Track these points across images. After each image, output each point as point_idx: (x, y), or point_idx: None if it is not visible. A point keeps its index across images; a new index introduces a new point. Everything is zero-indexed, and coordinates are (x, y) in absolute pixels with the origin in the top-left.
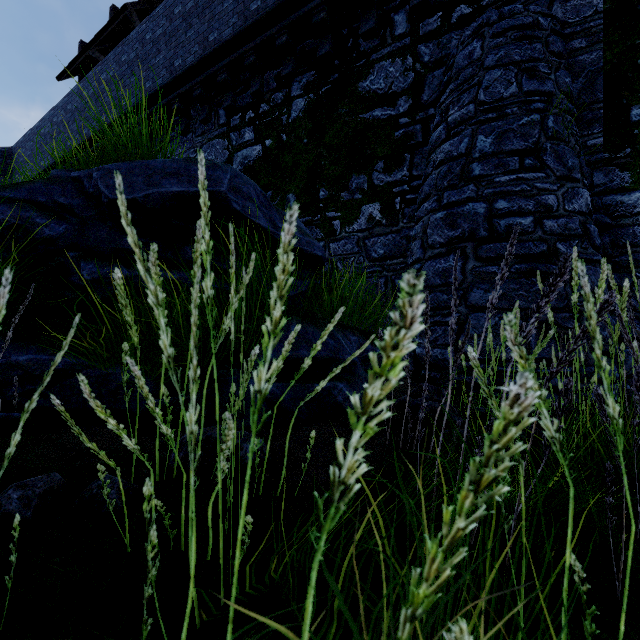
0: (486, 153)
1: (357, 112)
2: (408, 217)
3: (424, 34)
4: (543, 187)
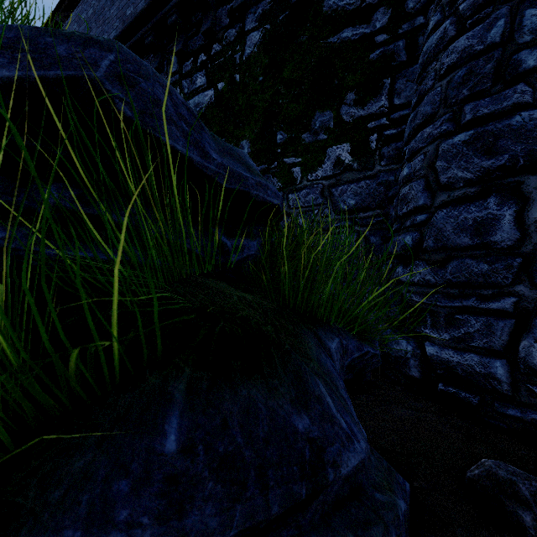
0: None
1: (321, 36)
2: (387, 158)
3: None
4: None
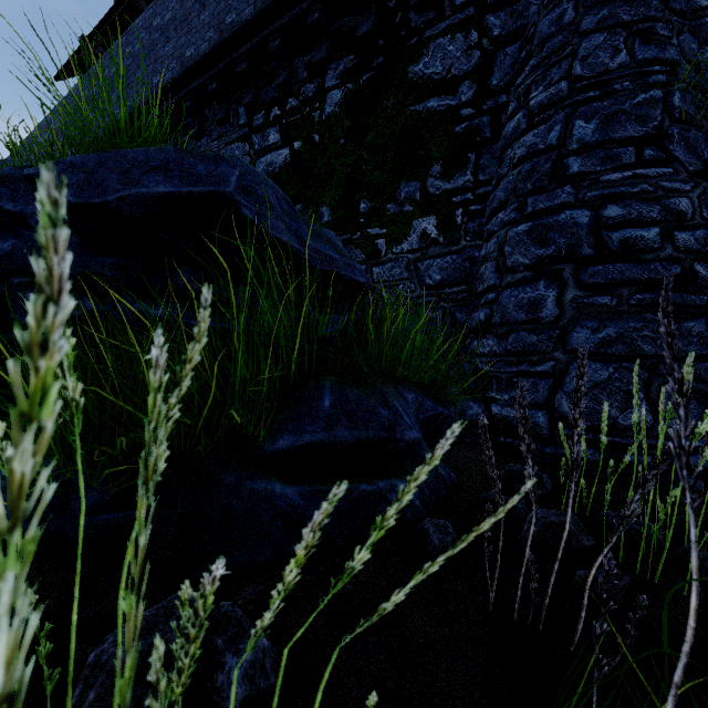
0: (587, 143)
1: (407, 103)
2: (472, 233)
3: (493, 1)
4: (672, 187)
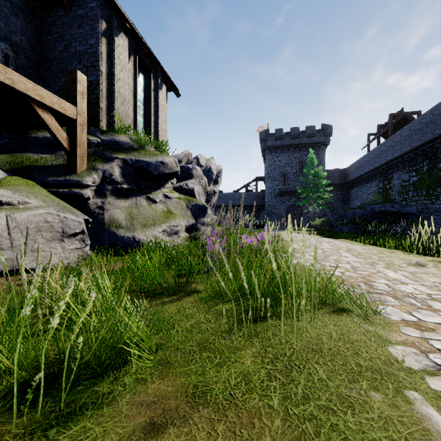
0: None
1: (438, 172)
2: None
3: None
4: None
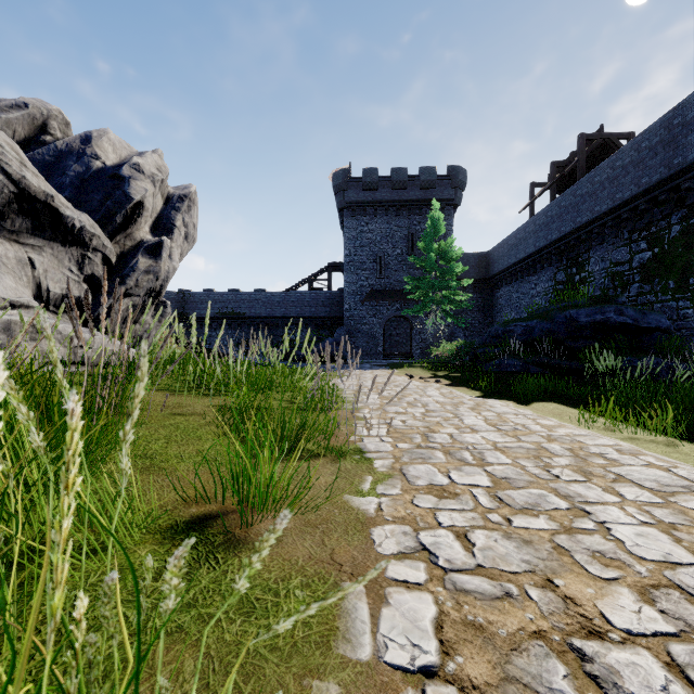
0: None
1: None
2: None
3: None
4: None
